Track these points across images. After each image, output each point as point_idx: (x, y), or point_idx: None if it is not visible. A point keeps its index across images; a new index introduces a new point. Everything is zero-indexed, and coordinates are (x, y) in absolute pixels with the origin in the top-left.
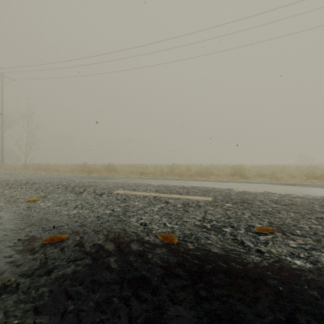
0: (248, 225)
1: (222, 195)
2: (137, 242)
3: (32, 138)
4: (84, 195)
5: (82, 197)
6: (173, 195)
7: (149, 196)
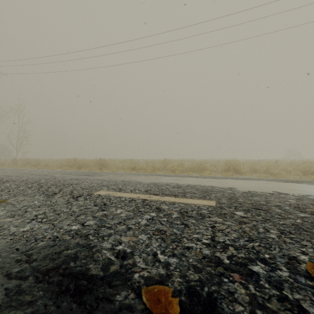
0: (286, 255)
1: (226, 197)
2: (101, 312)
3: (23, 133)
4: (56, 197)
5: (52, 201)
6: (166, 198)
7: (136, 199)
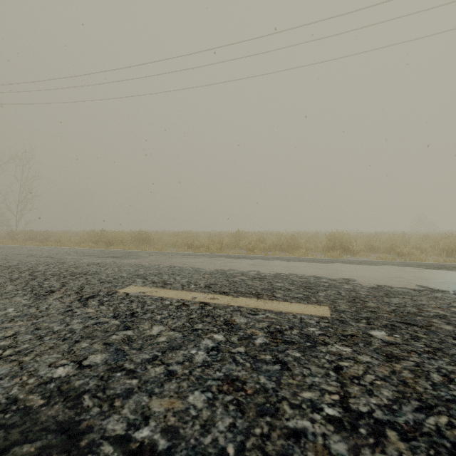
0: None
1: (344, 297)
2: None
3: (27, 192)
4: (51, 300)
5: (41, 307)
6: (242, 300)
7: (189, 304)
